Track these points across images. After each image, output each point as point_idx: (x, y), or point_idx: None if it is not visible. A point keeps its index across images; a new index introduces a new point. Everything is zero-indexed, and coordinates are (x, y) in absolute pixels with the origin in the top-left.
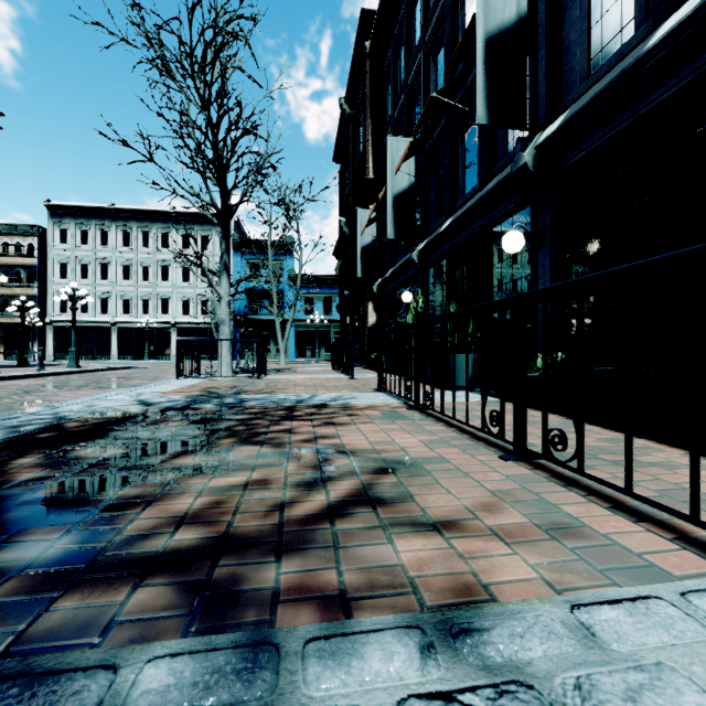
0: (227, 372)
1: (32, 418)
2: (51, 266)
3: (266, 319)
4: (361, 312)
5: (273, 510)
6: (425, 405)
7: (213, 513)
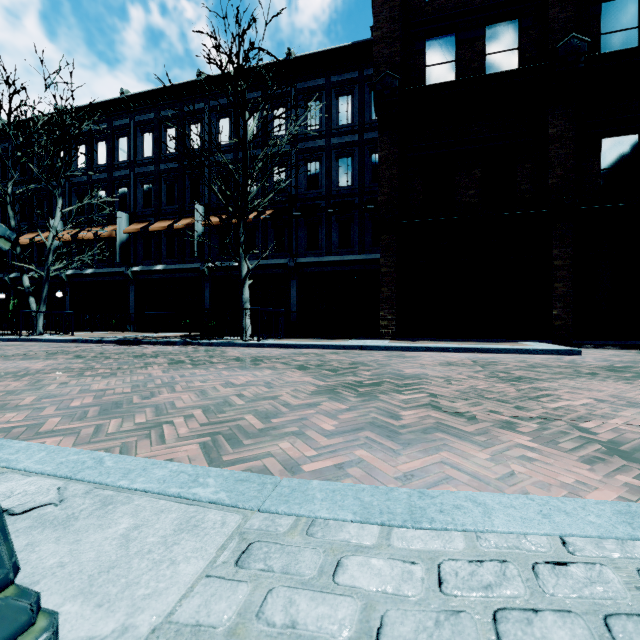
0: None
1: None
2: None
3: None
4: None
5: None
6: None
7: None
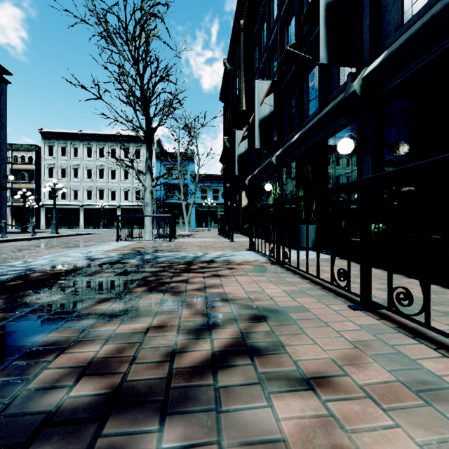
0: (150, 237)
1: (10, 270)
2: (43, 170)
3: (176, 203)
4: (237, 198)
5: (165, 358)
6: (284, 262)
7: (114, 361)
